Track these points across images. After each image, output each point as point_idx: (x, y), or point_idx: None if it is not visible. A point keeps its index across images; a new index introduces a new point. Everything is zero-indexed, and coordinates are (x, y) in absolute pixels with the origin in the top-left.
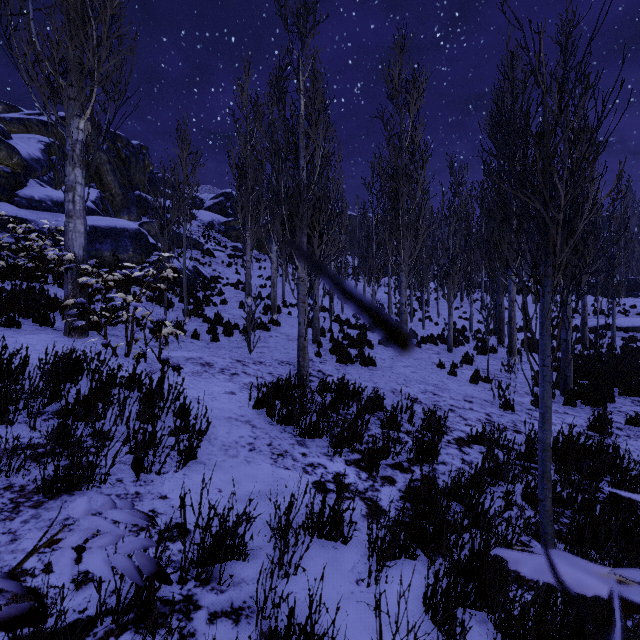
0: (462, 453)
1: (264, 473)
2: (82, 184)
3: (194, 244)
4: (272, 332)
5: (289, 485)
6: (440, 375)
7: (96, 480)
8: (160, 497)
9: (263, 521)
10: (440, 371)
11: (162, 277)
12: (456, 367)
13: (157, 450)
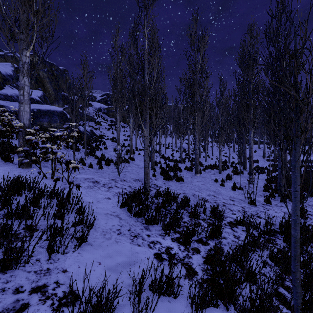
0: (233, 231)
1: (126, 249)
2: (28, 86)
3: (91, 119)
4: (130, 163)
5: (140, 257)
6: (216, 186)
7: (21, 263)
8: (62, 271)
9: (125, 284)
10: (216, 183)
11: (71, 136)
12: (224, 181)
13: (64, 237)
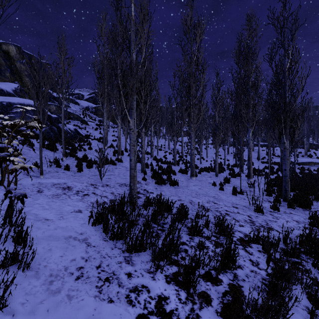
0: (248, 253)
1: (84, 315)
2: None
3: (76, 117)
4: (117, 166)
5: None
6: (215, 190)
7: None
8: None
9: None
10: (214, 187)
11: (30, 126)
12: (222, 185)
13: None
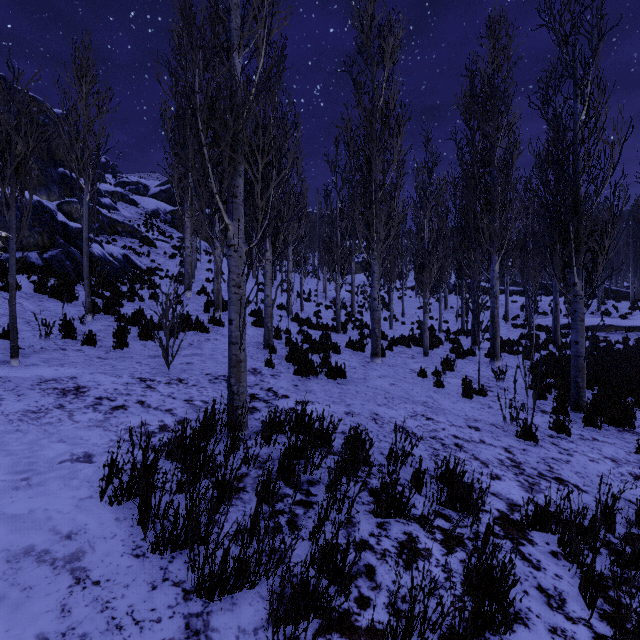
0: (529, 566)
1: None
2: None
3: (130, 231)
4: (211, 334)
5: None
6: (425, 387)
7: None
8: None
9: None
10: (423, 381)
11: None
12: (439, 375)
13: None
